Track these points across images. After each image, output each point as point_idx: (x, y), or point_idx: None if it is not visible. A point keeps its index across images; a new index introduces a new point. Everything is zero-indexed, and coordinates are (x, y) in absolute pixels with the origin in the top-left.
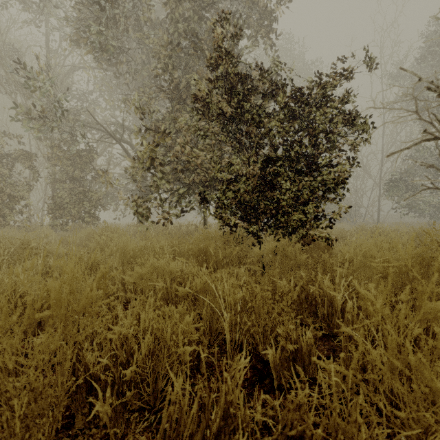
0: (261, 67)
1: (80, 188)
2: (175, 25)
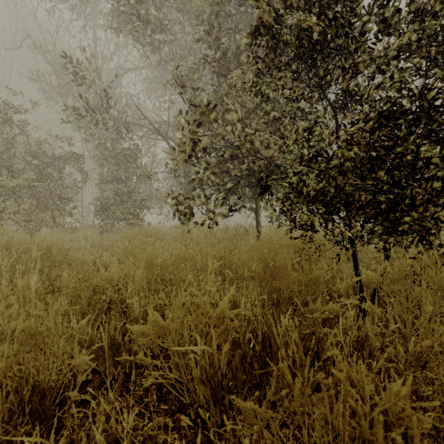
0: None
1: (124, 189)
2: None
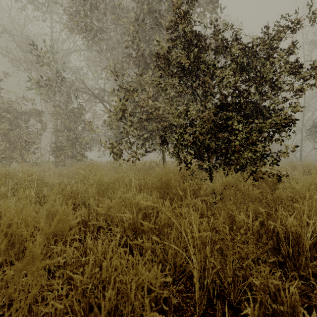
0: (214, 25)
1: (73, 135)
2: (141, 8)
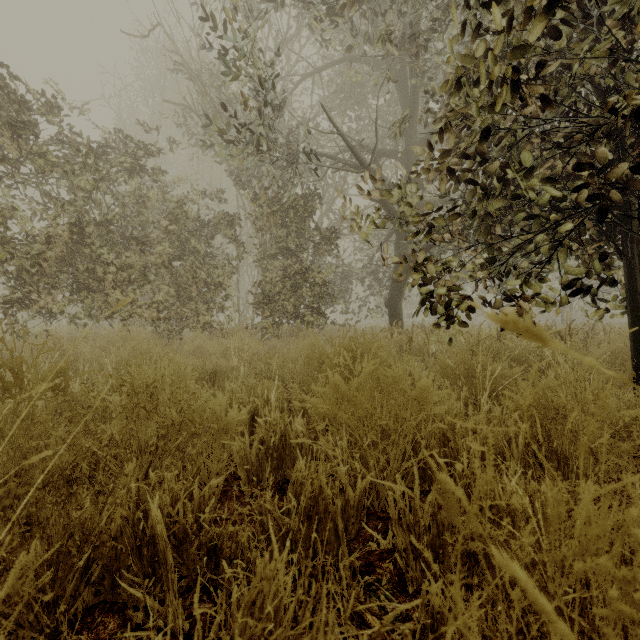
0: None
1: (297, 265)
2: None
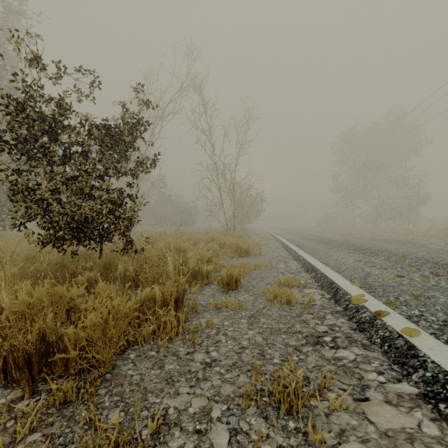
0: None
1: None
2: None
